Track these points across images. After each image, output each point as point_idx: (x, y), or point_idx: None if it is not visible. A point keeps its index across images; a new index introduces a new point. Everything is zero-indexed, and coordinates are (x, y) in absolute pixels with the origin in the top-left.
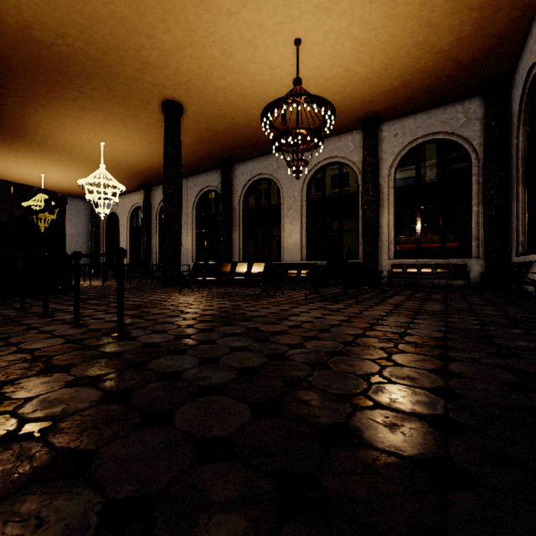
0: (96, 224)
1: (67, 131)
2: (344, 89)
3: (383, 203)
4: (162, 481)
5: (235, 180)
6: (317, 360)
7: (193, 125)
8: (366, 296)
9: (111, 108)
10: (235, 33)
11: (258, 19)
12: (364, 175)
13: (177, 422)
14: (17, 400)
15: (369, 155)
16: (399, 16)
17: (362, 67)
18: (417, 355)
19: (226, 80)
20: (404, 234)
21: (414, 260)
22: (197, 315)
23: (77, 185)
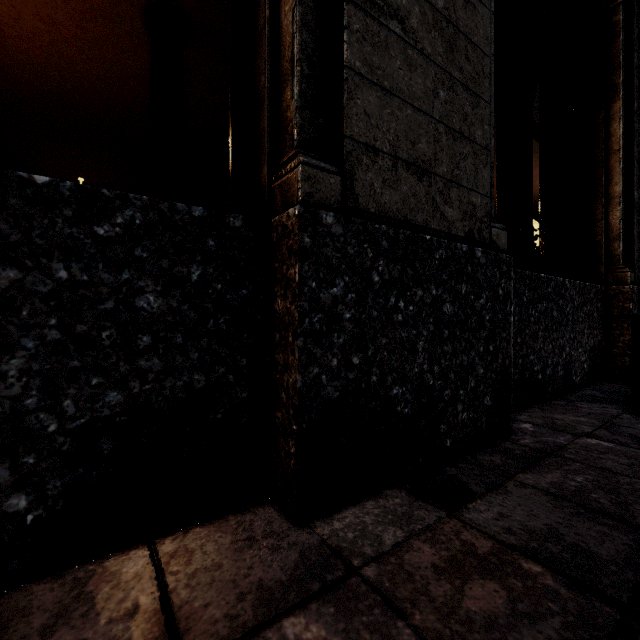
0: None
1: None
2: None
3: None
4: None
5: None
6: None
7: None
8: None
9: None
10: None
11: None
12: None
13: None
14: None
15: None
16: None
17: None
18: None
19: None
20: None
21: None
22: None
23: None
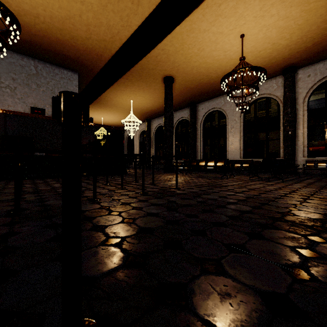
0: (123, 141)
1: (117, 97)
2: (271, 54)
3: (299, 121)
4: (237, 215)
5: (198, 113)
6: (269, 199)
7: (177, 86)
8: (287, 179)
9: (139, 84)
10: (206, 39)
11: (220, 30)
12: (285, 104)
13: (228, 207)
14: (172, 201)
15: (288, 91)
16: (311, 9)
17: (284, 40)
18: (320, 201)
19: (198, 62)
20: (316, 139)
21: (323, 157)
22: (198, 184)
23: (116, 121)
